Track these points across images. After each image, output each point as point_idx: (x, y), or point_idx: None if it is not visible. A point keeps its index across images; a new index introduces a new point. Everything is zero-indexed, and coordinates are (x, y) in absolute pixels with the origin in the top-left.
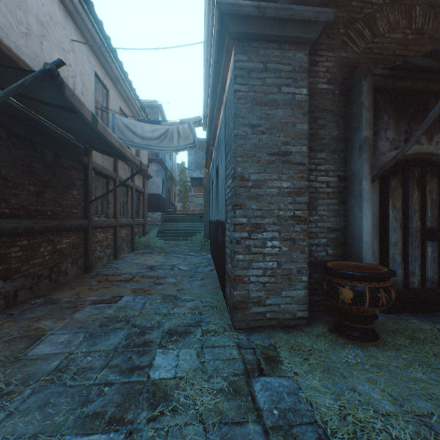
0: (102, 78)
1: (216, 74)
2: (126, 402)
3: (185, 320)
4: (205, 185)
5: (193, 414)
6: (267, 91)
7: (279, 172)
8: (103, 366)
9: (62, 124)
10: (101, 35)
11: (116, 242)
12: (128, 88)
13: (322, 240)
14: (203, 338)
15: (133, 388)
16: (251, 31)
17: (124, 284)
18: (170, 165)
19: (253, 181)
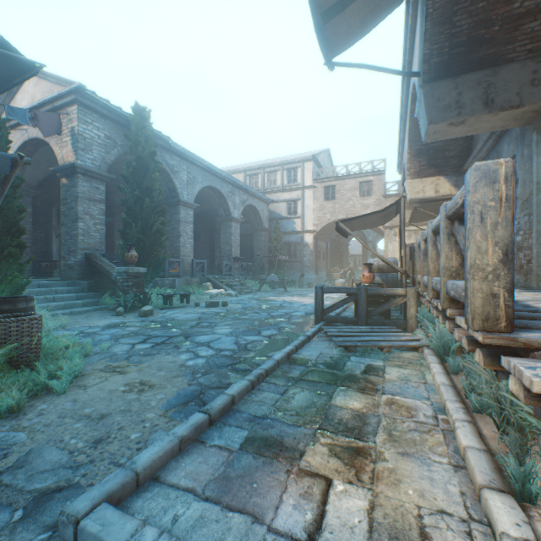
0: None
1: None
2: None
3: None
4: None
5: None
6: None
7: None
8: None
9: None
10: None
11: None
12: None
13: (39, 255)
14: None
15: None
16: None
17: None
18: None
19: None
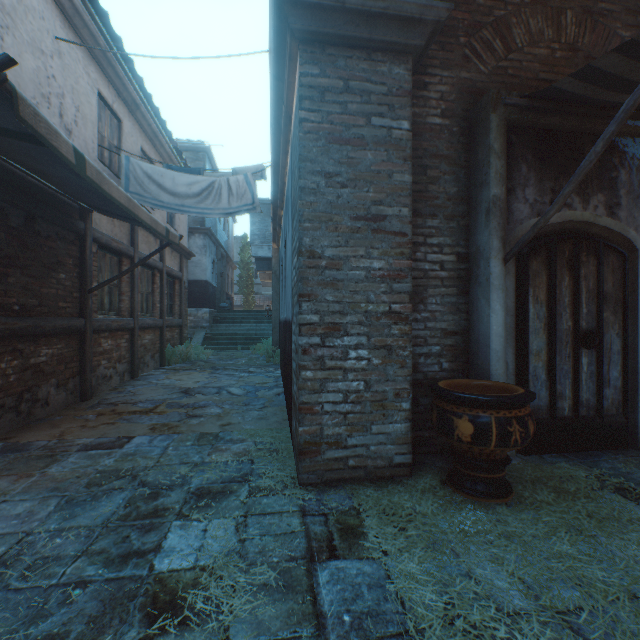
0: (110, 101)
1: (278, 97)
2: (105, 614)
3: (225, 473)
4: (273, 268)
5: (214, 629)
6: (349, 122)
7: (368, 245)
8: (79, 552)
9: (33, 167)
10: (107, 34)
11: (134, 353)
12: (153, 119)
13: (433, 349)
14: (250, 501)
15: (121, 589)
16: (325, 29)
17: (139, 417)
18: (224, 238)
19: (328, 259)
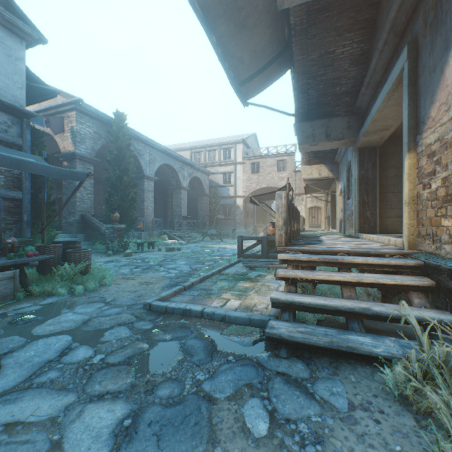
0: None
1: None
2: None
3: None
4: None
5: None
6: None
7: None
8: None
9: None
10: None
11: None
12: None
13: None
14: None
15: None
16: None
17: None
18: None
19: None
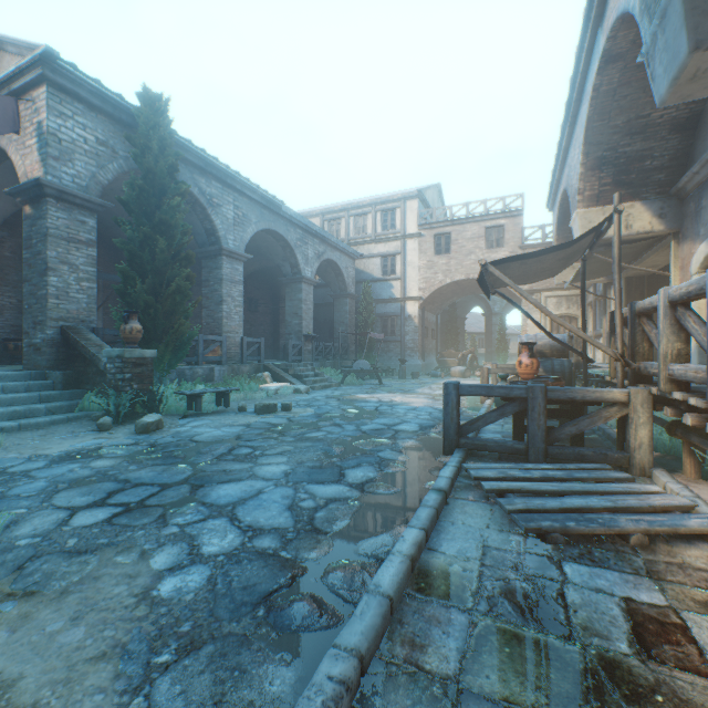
0: None
1: None
2: None
3: None
4: None
5: None
6: None
7: None
8: None
9: None
10: None
11: None
12: None
13: (8, 331)
14: None
15: None
16: None
17: None
18: None
19: None
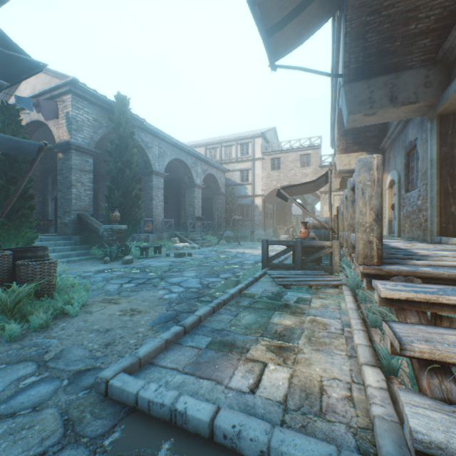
0: None
1: None
2: None
3: None
4: None
5: None
6: None
7: None
8: None
9: None
10: None
11: None
12: None
13: (38, 215)
14: None
15: None
16: None
17: None
18: None
19: None
